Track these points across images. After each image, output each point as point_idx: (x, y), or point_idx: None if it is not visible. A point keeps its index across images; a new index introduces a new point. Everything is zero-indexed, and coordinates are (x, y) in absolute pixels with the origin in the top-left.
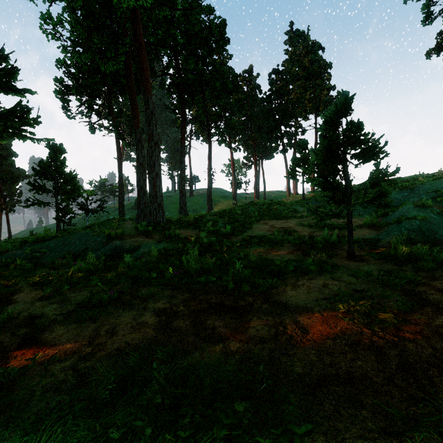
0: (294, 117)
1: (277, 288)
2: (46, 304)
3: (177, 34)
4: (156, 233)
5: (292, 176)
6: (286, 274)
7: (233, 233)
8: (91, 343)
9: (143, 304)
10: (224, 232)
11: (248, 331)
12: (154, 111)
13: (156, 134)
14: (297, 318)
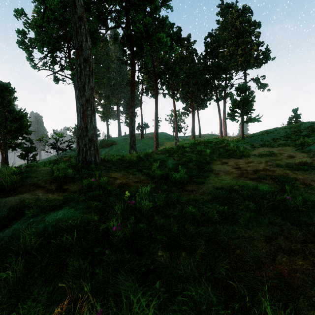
0: (227, 71)
1: None
2: None
3: None
4: (78, 179)
5: (232, 117)
6: None
7: (190, 179)
8: None
9: None
10: (178, 179)
11: None
12: (83, 16)
13: (85, 47)
14: None
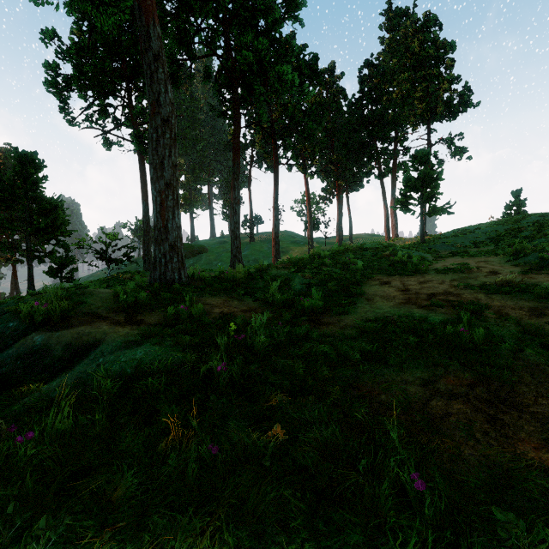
0: (397, 126)
1: None
2: None
3: None
4: (156, 307)
5: (404, 206)
6: None
7: (328, 308)
8: None
9: None
10: (308, 307)
11: None
12: (161, 54)
13: (165, 102)
14: None
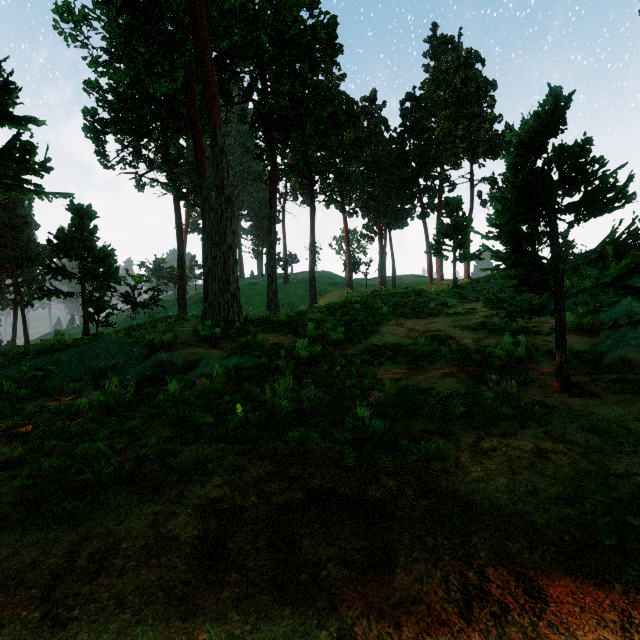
0: (439, 164)
1: (444, 457)
2: (4, 480)
3: (263, 39)
4: (226, 340)
5: (437, 252)
6: (453, 421)
7: (349, 340)
8: (47, 595)
9: (180, 485)
10: (335, 339)
11: (395, 580)
12: (224, 148)
13: (227, 185)
14: (505, 546)
